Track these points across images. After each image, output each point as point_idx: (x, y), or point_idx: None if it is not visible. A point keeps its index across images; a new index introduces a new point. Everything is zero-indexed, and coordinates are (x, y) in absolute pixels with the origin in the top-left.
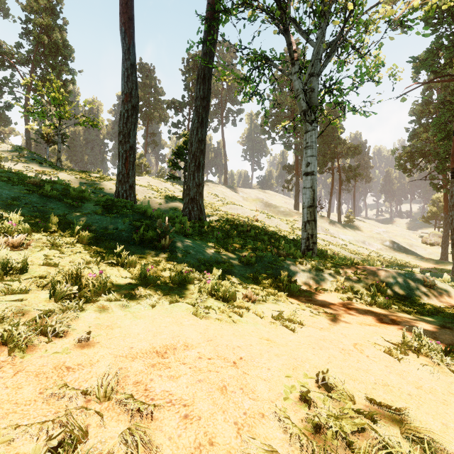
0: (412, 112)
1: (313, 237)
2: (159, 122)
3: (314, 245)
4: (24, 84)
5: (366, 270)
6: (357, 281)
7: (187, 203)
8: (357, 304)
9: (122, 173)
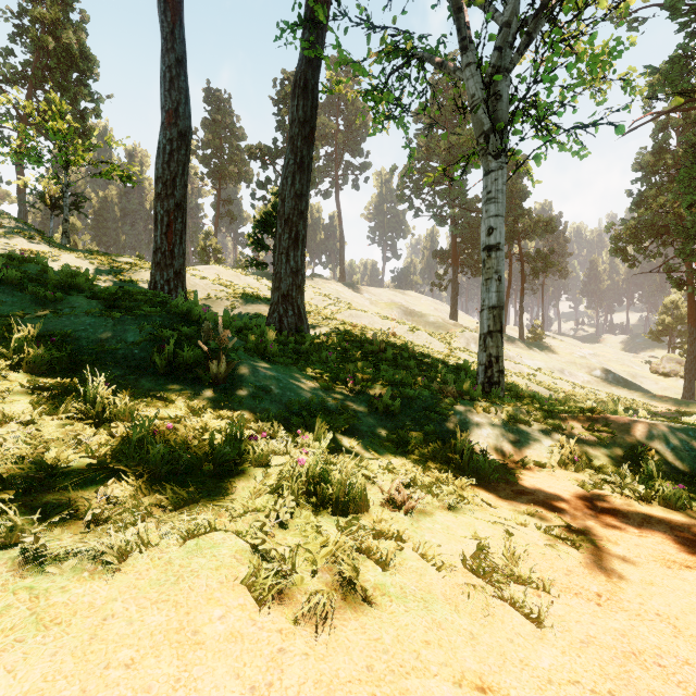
0: (638, 165)
1: (500, 362)
2: (238, 182)
3: (501, 376)
4: (2, 103)
5: (611, 423)
6: (598, 445)
7: (276, 304)
8: (619, 499)
9: (161, 250)
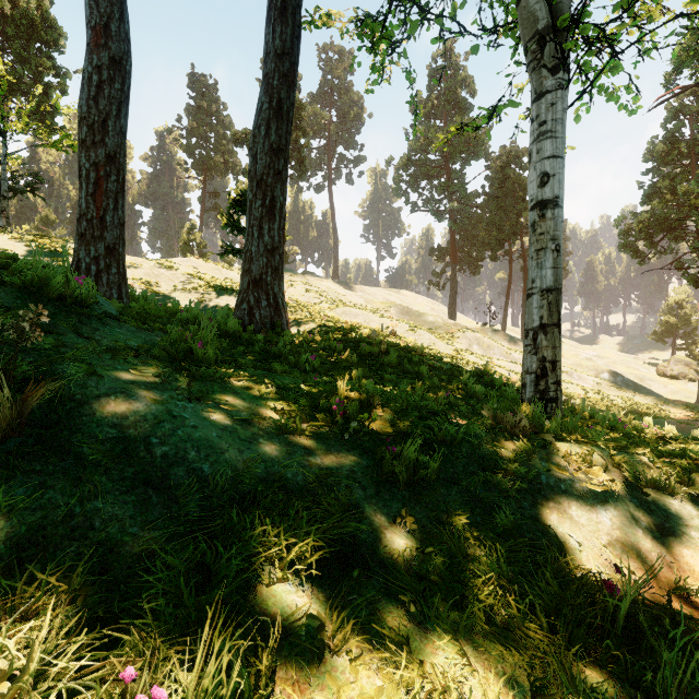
0: (650, 154)
1: (558, 369)
2: (225, 173)
3: (559, 389)
4: None
5: None
6: None
7: (245, 292)
8: None
9: (87, 217)
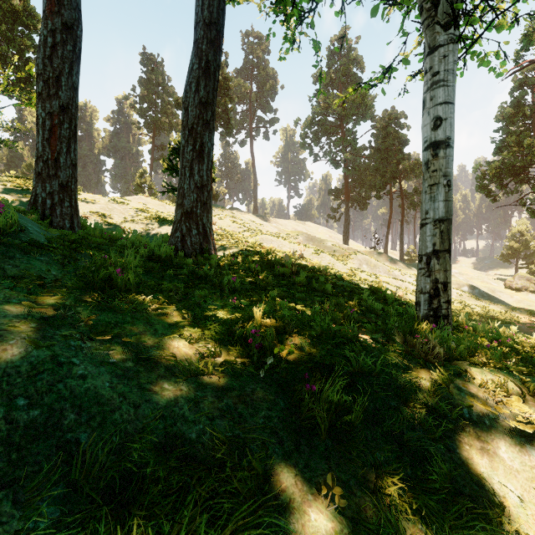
0: (500, 116)
1: (449, 290)
2: (169, 131)
3: (449, 307)
4: None
5: None
6: None
7: (179, 222)
8: None
9: (43, 158)
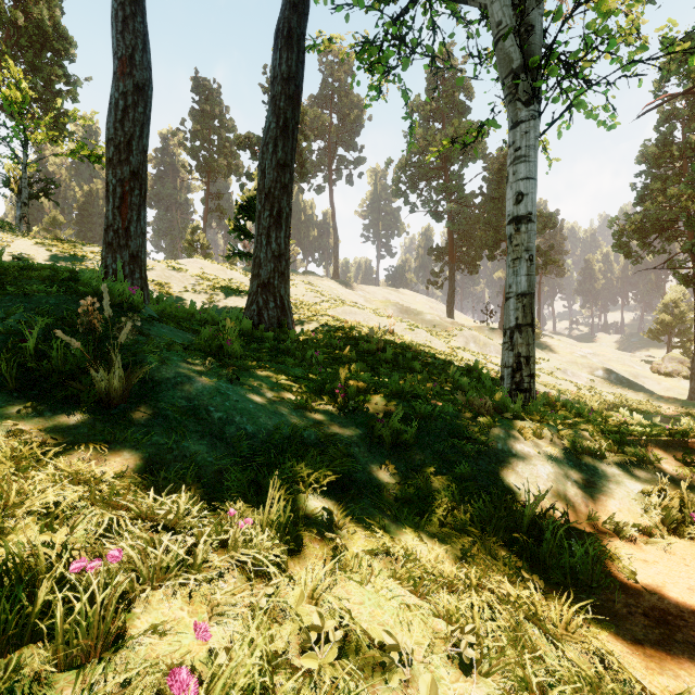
0: (642, 157)
1: (531, 364)
2: (228, 175)
3: (532, 381)
4: None
5: None
6: None
7: (255, 294)
8: None
9: (114, 227)
